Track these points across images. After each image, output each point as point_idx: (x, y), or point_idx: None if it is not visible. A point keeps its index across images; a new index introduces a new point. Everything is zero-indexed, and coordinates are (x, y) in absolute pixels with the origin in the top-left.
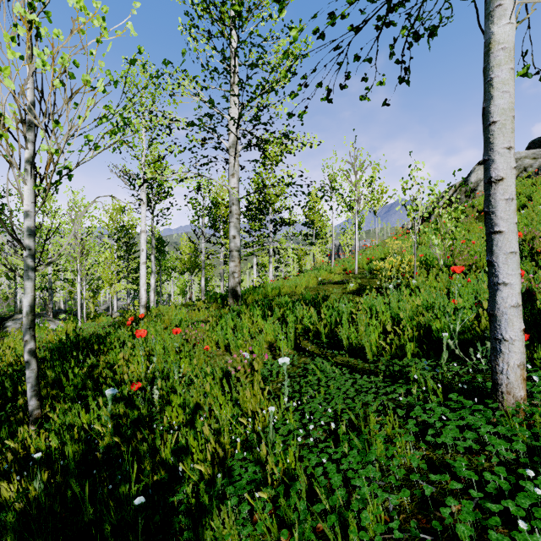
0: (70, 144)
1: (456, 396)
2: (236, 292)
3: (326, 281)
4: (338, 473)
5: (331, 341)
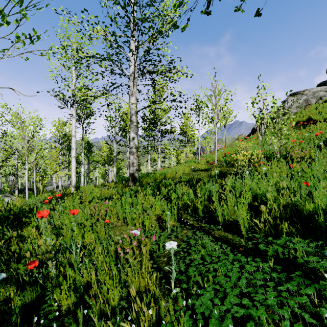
0: None
1: None
2: (134, 177)
3: (196, 169)
4: None
5: (207, 215)
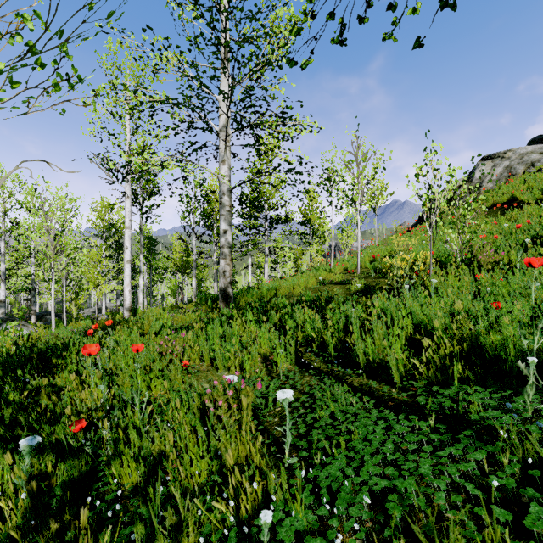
0: (2, 100)
1: None
2: (227, 294)
3: (326, 281)
4: None
5: (341, 354)
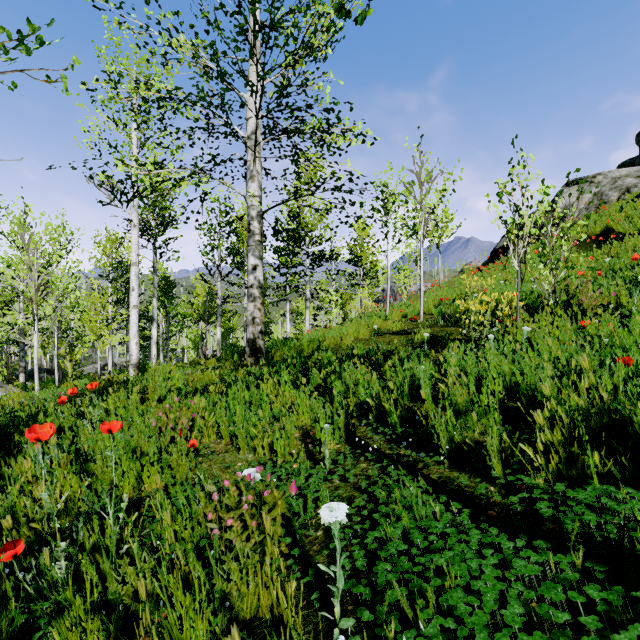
0: None
1: None
2: (257, 347)
3: (382, 330)
4: None
5: (409, 429)
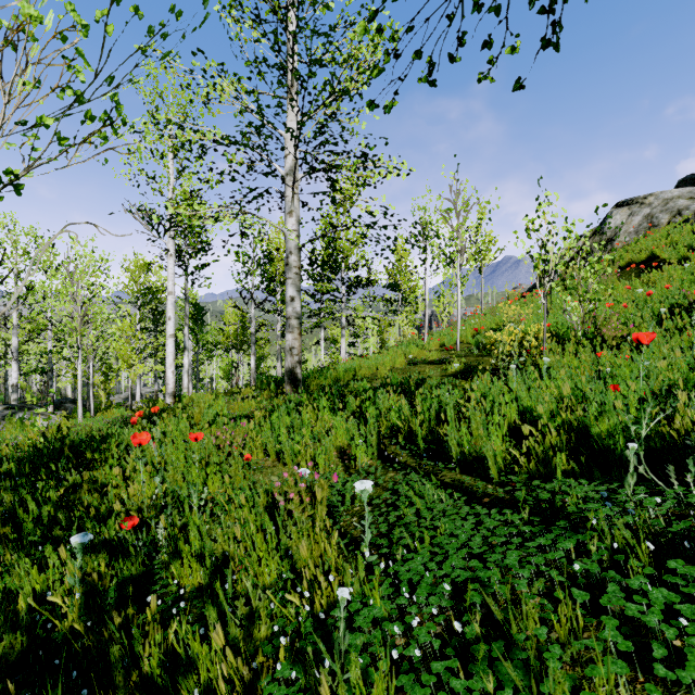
0: (36, 150)
1: (681, 565)
2: (295, 376)
3: (418, 360)
4: None
5: (432, 446)
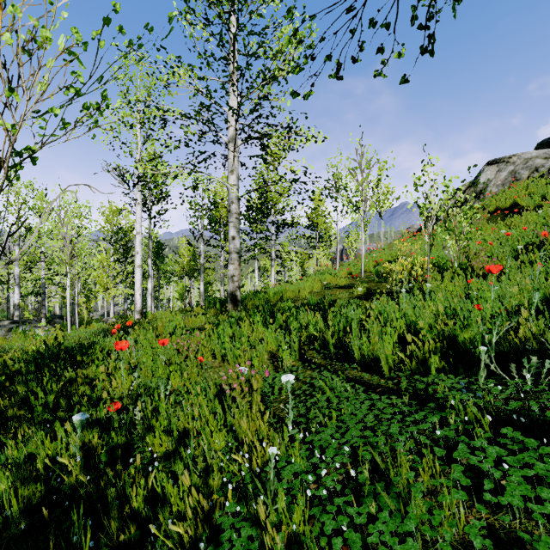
0: (43, 128)
1: (510, 431)
2: (235, 297)
3: (331, 285)
4: (363, 545)
5: (340, 351)
